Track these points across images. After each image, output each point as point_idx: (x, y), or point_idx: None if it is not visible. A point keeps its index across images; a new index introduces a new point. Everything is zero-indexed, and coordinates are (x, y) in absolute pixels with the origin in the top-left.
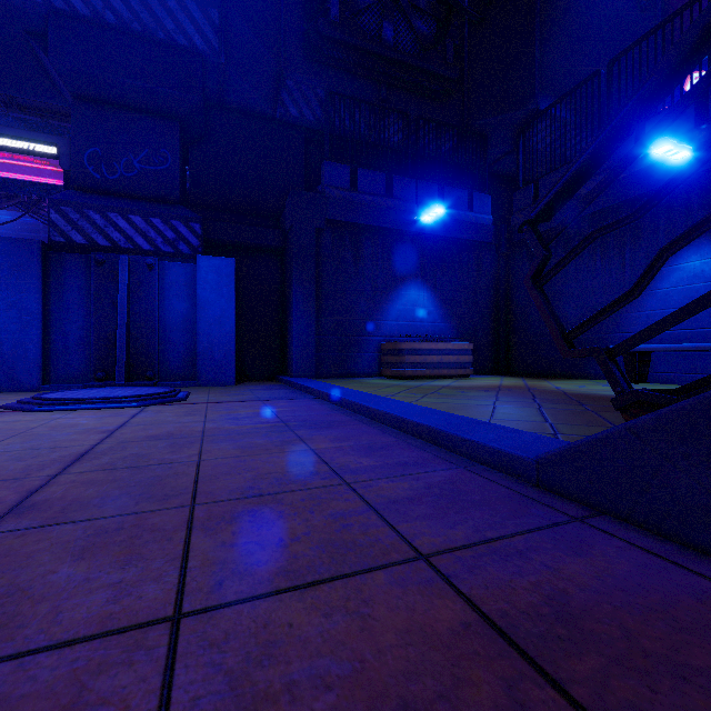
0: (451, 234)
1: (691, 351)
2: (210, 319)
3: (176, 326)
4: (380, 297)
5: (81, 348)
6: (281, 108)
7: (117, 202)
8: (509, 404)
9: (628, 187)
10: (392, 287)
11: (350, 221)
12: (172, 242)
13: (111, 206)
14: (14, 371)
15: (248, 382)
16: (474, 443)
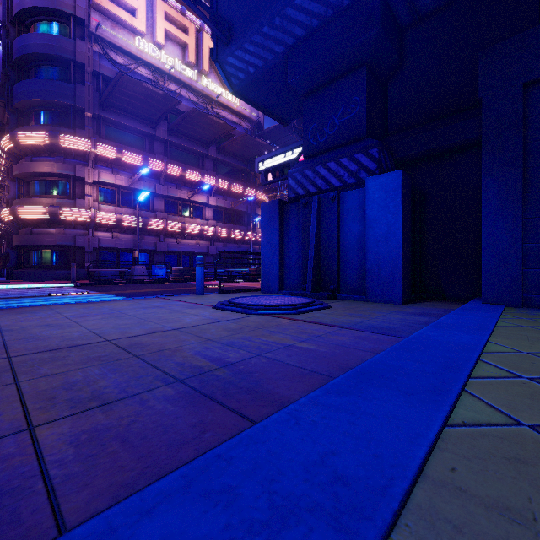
0: None
1: None
2: (377, 237)
3: (351, 246)
4: None
5: (297, 266)
6: None
7: (321, 157)
8: None
9: None
10: None
11: None
12: (355, 174)
13: (317, 161)
14: (269, 281)
15: (430, 302)
16: None
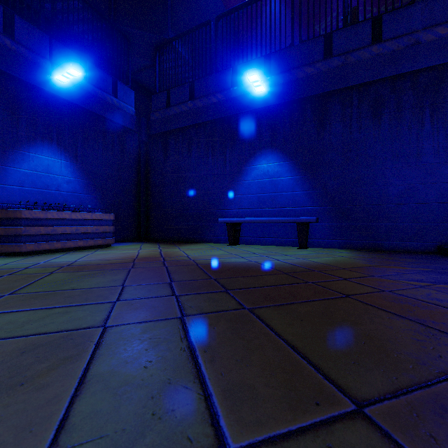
0: (94, 110)
1: (262, 223)
2: None
3: None
4: None
5: None
6: None
7: None
8: (134, 314)
9: (228, 107)
10: (13, 145)
11: None
12: None
13: None
14: None
15: None
16: None
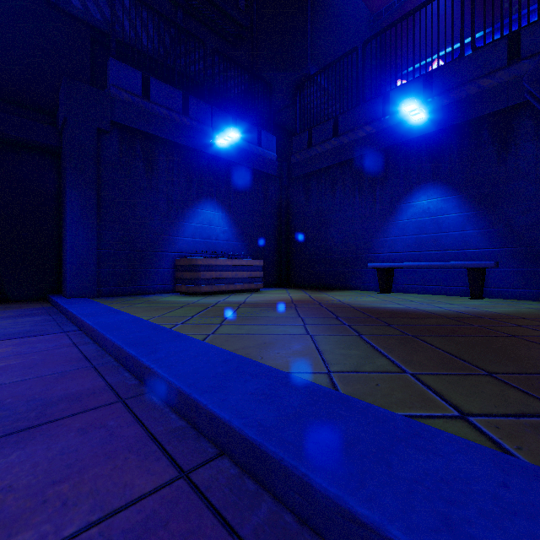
0: (243, 163)
1: (421, 268)
2: None
3: None
4: (176, 212)
5: None
6: None
7: None
8: (324, 331)
9: (378, 140)
10: (188, 204)
11: (142, 129)
12: None
13: None
14: None
15: None
16: None
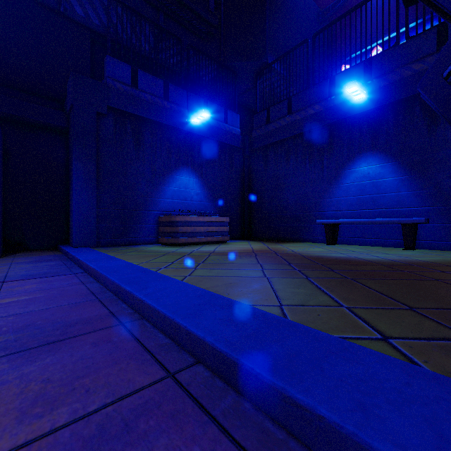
0: (213, 137)
1: (362, 224)
2: None
3: None
4: (158, 179)
5: None
6: (66, 3)
7: None
8: (278, 274)
9: (325, 116)
10: (168, 171)
11: (131, 112)
12: None
13: None
14: None
15: (22, 253)
16: (326, 424)
